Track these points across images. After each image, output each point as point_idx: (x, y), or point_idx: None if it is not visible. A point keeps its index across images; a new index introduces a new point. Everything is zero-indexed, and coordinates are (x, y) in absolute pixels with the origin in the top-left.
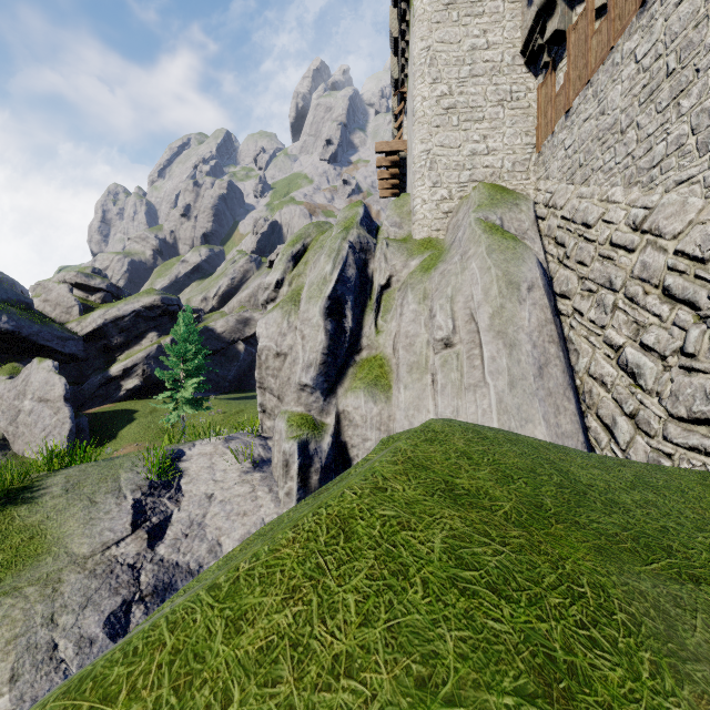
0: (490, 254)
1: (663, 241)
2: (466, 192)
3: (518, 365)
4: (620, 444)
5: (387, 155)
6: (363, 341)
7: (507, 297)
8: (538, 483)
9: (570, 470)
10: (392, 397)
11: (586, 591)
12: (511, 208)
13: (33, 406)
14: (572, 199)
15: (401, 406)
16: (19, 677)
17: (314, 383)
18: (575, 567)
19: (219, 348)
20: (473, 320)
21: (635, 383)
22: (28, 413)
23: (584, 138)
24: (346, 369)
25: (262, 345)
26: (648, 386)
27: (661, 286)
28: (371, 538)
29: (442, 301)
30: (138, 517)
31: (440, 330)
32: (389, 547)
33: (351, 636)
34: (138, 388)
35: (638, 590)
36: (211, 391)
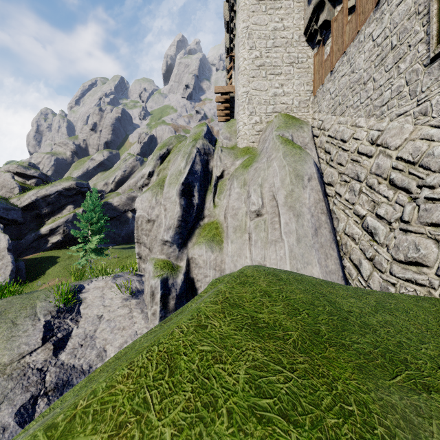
0: (285, 157)
1: (390, 151)
2: (270, 119)
3: (302, 228)
4: (364, 277)
5: (222, 95)
6: (205, 212)
7: (295, 185)
8: (316, 313)
9: (336, 301)
10: (223, 248)
11: (353, 409)
12: (298, 129)
13: None
14: (335, 124)
15: (229, 254)
16: None
17: (172, 239)
18: (344, 387)
19: (115, 216)
20: (274, 199)
21: (372, 239)
22: None
23: (341, 87)
24: (194, 230)
25: (138, 214)
26: (380, 241)
27: (388, 179)
28: (190, 372)
29: (255, 186)
30: (47, 334)
31: (254, 205)
32: (204, 380)
33: None
34: (60, 242)
35: (390, 404)
36: (110, 243)
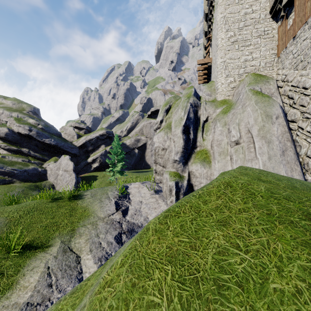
0: (257, 104)
1: None
2: (242, 78)
3: (272, 150)
4: None
5: (202, 65)
6: (197, 143)
7: (266, 122)
8: (292, 182)
9: (304, 183)
10: (211, 166)
11: None
12: (265, 83)
13: (62, 173)
14: (297, 77)
15: (216, 169)
16: (92, 250)
17: (179, 159)
18: None
19: (127, 151)
20: (249, 132)
21: None
22: (61, 175)
23: (303, 48)
24: (191, 155)
25: (156, 145)
26: None
27: None
28: (238, 187)
29: (234, 125)
30: (117, 207)
31: (234, 137)
32: (246, 189)
33: (242, 205)
34: (97, 167)
35: None
36: (124, 169)
